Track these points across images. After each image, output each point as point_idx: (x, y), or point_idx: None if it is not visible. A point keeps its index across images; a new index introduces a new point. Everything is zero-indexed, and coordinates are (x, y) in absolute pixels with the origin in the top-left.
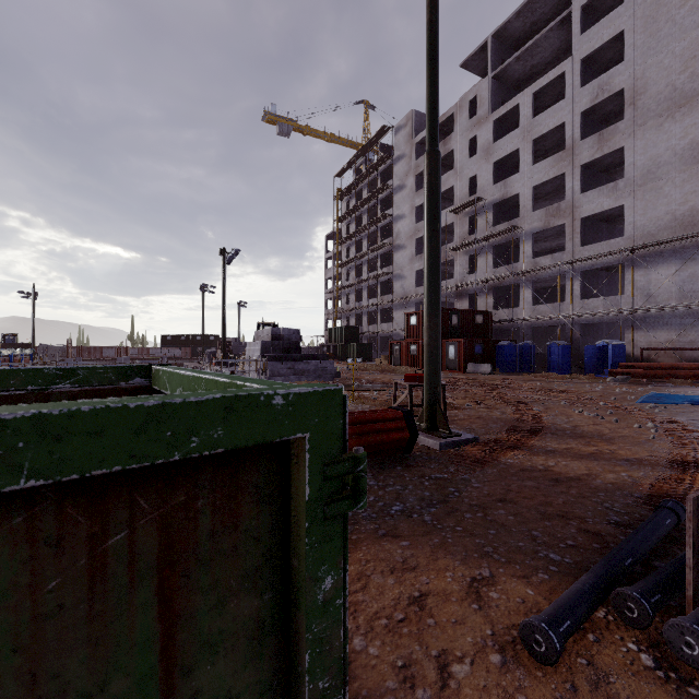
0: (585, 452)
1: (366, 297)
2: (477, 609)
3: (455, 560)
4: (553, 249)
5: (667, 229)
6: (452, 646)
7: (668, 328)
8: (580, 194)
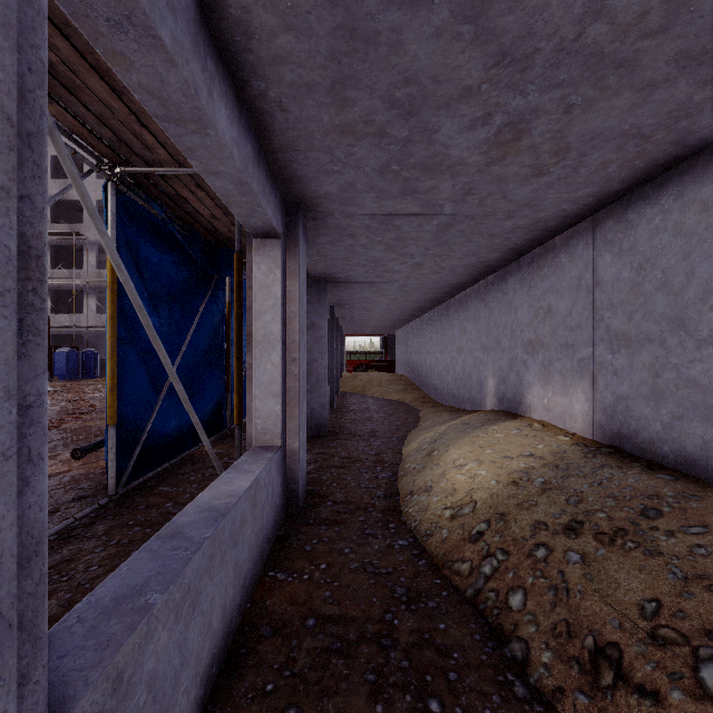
0: None
1: None
2: (52, 460)
3: None
4: None
5: None
6: None
7: None
8: None
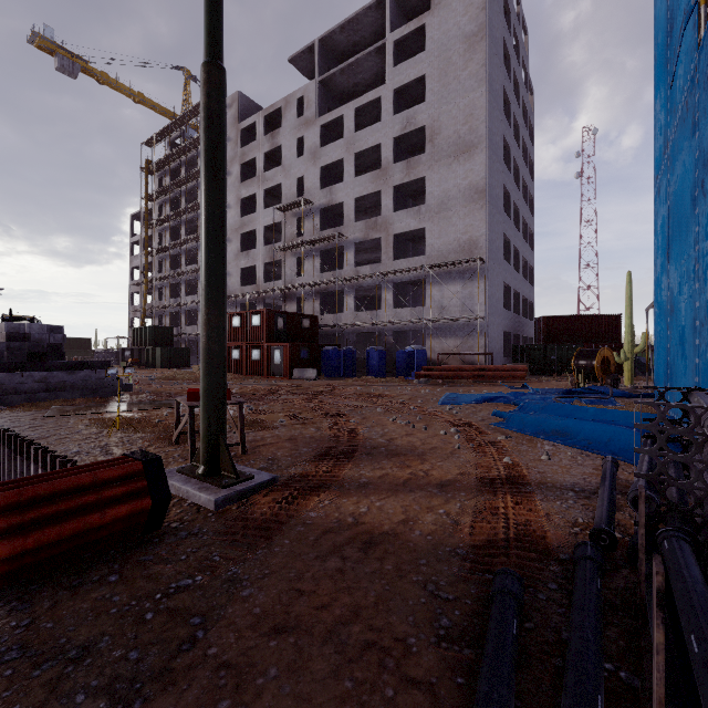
0: (401, 479)
1: (184, 293)
2: None
3: None
4: (372, 261)
5: (455, 253)
6: None
7: (455, 336)
8: (393, 213)
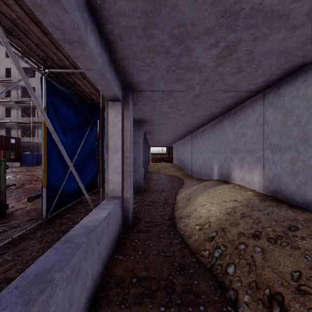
0: None
1: None
2: (19, 202)
3: (12, 200)
4: None
5: None
6: (14, 205)
7: None
8: None
